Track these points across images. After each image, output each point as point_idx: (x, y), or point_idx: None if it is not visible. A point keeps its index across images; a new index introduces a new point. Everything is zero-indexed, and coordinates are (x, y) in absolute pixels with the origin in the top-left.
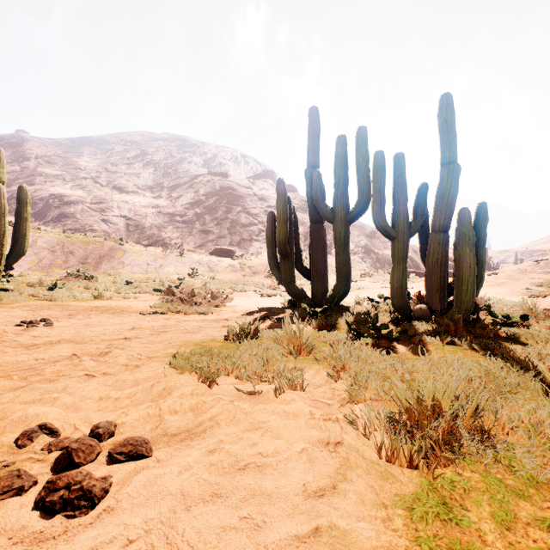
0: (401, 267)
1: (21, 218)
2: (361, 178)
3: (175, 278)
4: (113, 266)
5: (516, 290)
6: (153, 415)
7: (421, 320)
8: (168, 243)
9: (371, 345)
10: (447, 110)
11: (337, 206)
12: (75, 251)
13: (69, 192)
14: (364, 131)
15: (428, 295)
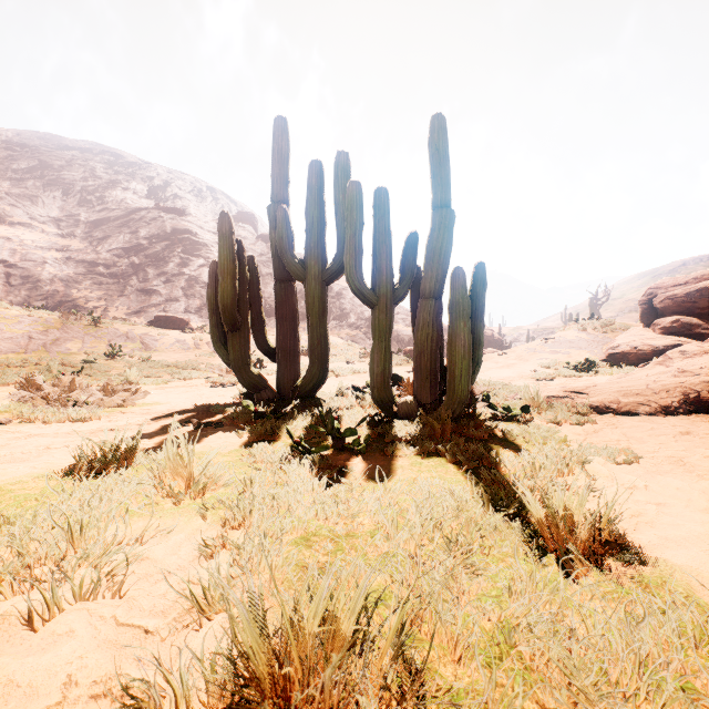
0: (384, 345)
1: None
2: (341, 222)
3: (80, 360)
4: None
5: (525, 373)
6: None
7: (407, 418)
8: (81, 306)
9: (321, 465)
10: (439, 136)
11: (309, 259)
12: None
13: None
14: (346, 159)
15: (417, 383)
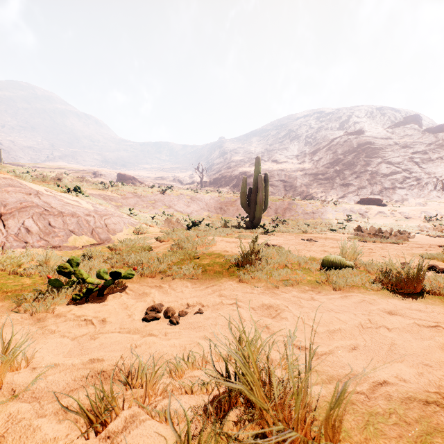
0: None
1: (266, 190)
2: None
3: (335, 223)
4: (292, 215)
5: None
6: None
7: None
8: (314, 197)
9: None
10: None
11: None
12: (270, 206)
13: (248, 169)
14: None
15: None
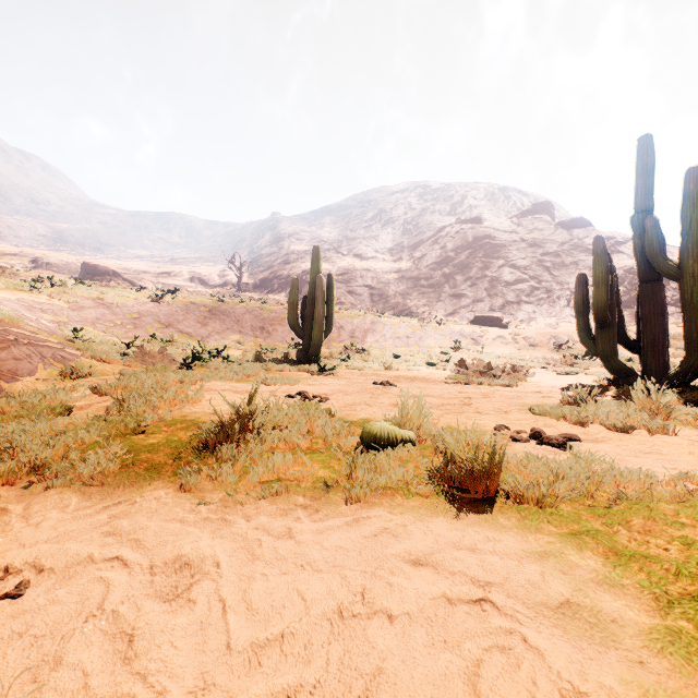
0: None
1: (330, 301)
2: None
3: (438, 352)
4: (376, 340)
5: None
6: (556, 432)
7: None
8: (414, 312)
9: None
10: None
11: (686, 259)
12: (344, 325)
13: None
14: None
15: None
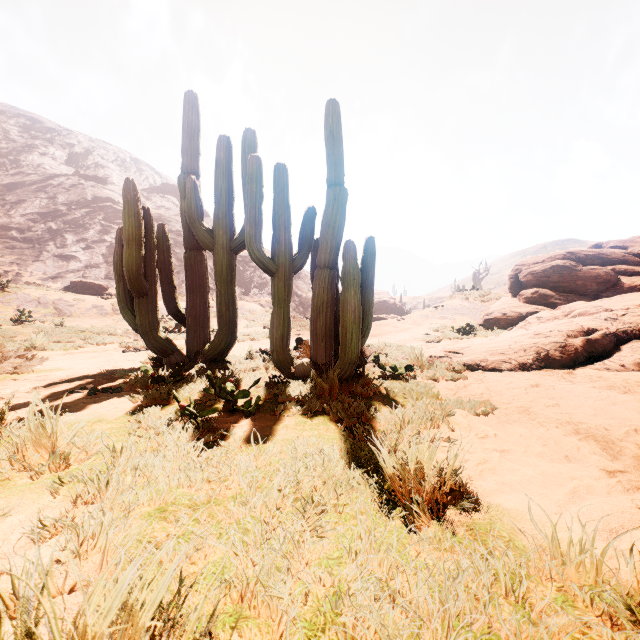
0: (282, 311)
1: None
2: None
3: None
4: None
5: (418, 336)
6: None
7: (303, 379)
8: None
9: (206, 428)
10: (333, 120)
11: (218, 229)
12: None
13: None
14: (253, 136)
15: (313, 346)
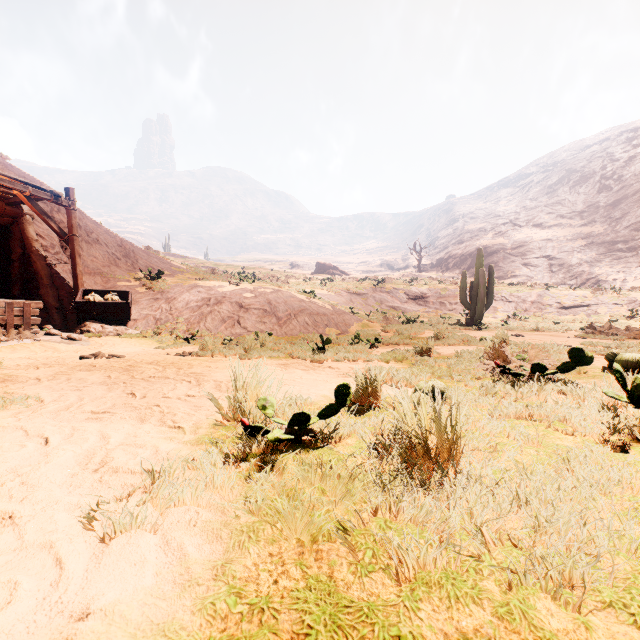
0: None
1: (490, 284)
2: None
3: (605, 320)
4: (539, 310)
5: None
6: None
7: None
8: (601, 280)
9: None
10: None
11: None
12: (509, 299)
13: (490, 242)
14: None
15: None
